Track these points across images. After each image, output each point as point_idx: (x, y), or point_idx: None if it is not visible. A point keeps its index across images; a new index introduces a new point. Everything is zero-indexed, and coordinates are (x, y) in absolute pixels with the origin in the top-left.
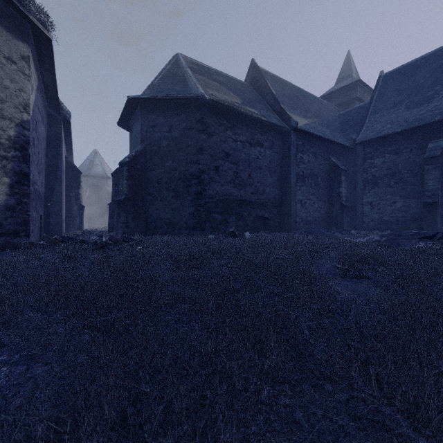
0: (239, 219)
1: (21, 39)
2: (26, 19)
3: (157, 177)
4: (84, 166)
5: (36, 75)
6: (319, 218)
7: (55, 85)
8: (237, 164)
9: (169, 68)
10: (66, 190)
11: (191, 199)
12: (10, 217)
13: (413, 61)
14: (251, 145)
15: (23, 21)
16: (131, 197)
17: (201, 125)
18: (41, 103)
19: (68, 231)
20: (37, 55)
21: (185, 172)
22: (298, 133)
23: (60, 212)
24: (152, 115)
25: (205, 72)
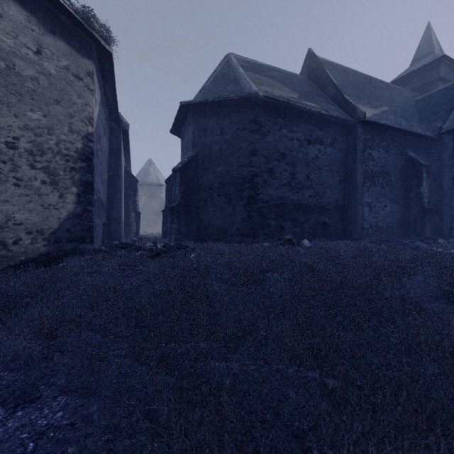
0: (295, 225)
1: (86, 57)
2: (91, 37)
3: (209, 182)
4: (140, 175)
5: (99, 90)
6: (392, 224)
7: (115, 98)
8: (293, 165)
9: (220, 69)
10: (124, 197)
11: (243, 204)
12: (78, 224)
13: None
14: (309, 142)
15: (88, 40)
16: (184, 203)
17: (254, 125)
18: (103, 117)
19: (126, 237)
20: (100, 71)
21: (237, 176)
22: (366, 125)
23: (120, 219)
24: (204, 119)
25: (257, 69)
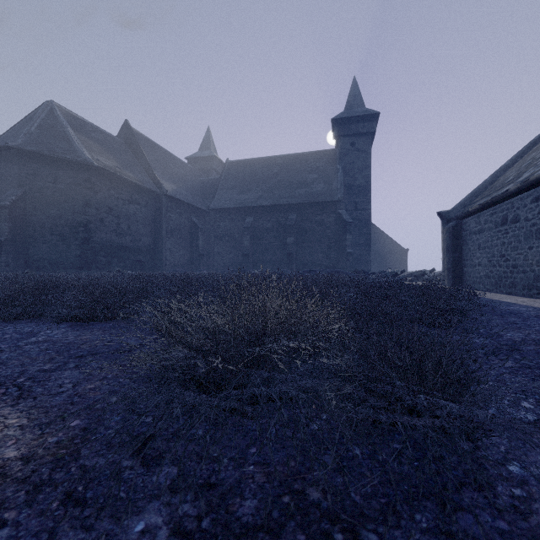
0: (120, 262)
1: None
2: None
3: (40, 222)
4: None
5: None
6: (184, 262)
7: None
8: (118, 217)
9: (45, 117)
10: None
11: (78, 244)
12: None
13: (244, 160)
14: (130, 202)
15: None
16: (12, 238)
17: (89, 184)
18: None
19: None
20: None
21: (72, 221)
22: (168, 197)
23: None
24: (34, 165)
25: (83, 128)
